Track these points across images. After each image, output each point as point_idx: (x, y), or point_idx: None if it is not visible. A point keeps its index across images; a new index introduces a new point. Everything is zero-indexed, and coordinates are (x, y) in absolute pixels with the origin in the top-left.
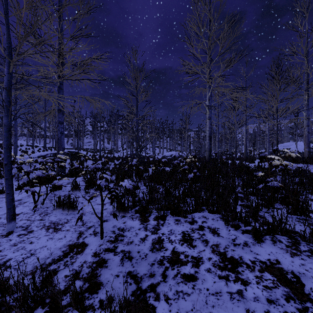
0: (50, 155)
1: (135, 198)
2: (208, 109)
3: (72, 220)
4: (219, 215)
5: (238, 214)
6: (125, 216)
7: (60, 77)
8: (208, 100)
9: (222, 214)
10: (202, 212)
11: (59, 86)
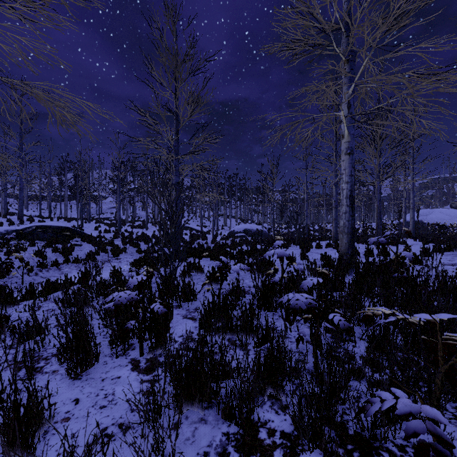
0: (4, 235)
1: None
2: (347, 129)
3: None
4: None
5: None
6: None
7: None
8: (347, 108)
9: None
10: None
11: None
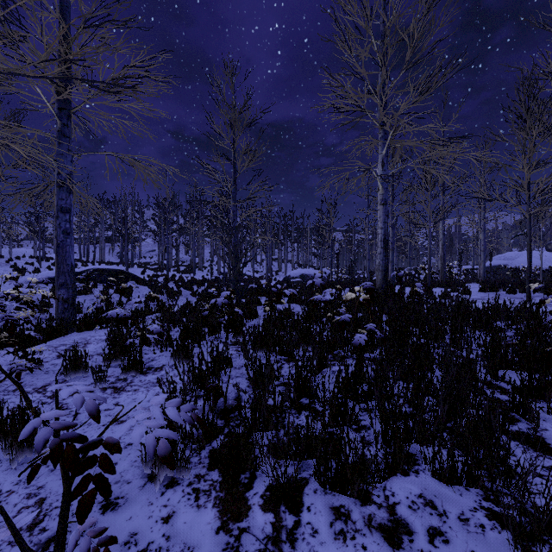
0: None
1: (218, 401)
2: (381, 184)
3: (11, 499)
4: (476, 497)
5: (534, 486)
6: (177, 481)
7: (62, 109)
8: (381, 166)
9: (484, 490)
10: (414, 476)
11: (61, 131)
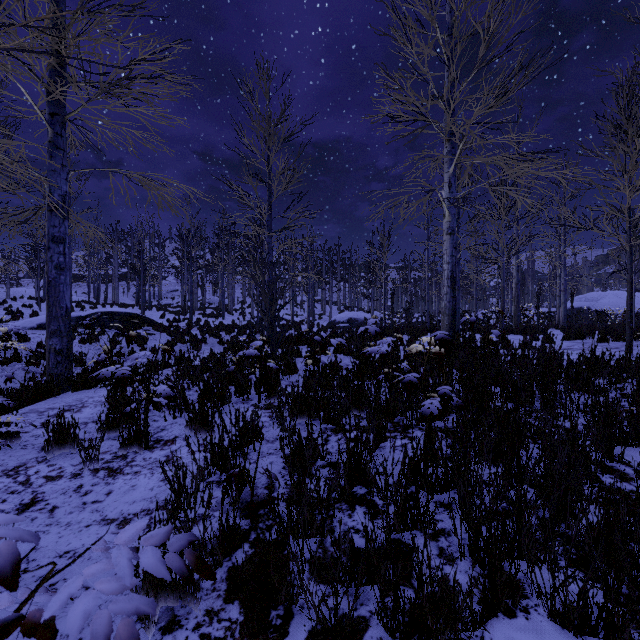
0: None
1: (243, 490)
2: (448, 209)
3: None
4: None
5: None
6: (178, 622)
7: (55, 115)
8: (448, 187)
9: None
10: (523, 619)
11: (53, 141)
